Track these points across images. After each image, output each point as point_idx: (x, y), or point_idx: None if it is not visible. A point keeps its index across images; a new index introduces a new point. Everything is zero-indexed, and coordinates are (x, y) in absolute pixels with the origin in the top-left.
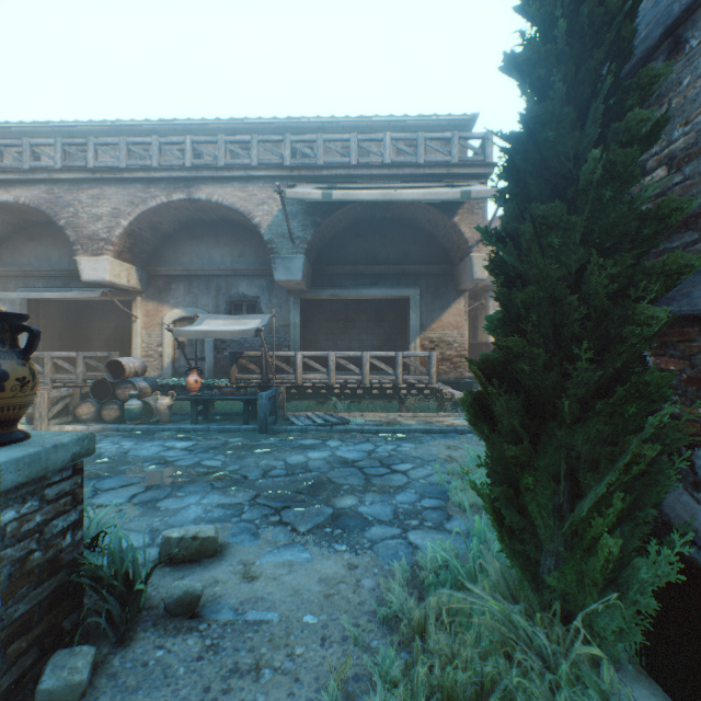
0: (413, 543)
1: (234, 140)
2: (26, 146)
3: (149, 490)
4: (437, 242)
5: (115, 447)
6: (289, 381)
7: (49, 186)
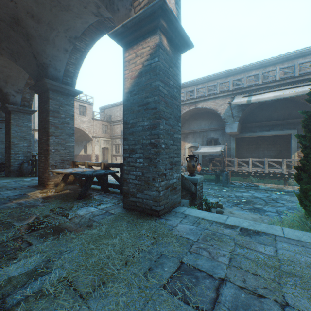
0: (282, 217)
1: (210, 85)
2: None
3: None
4: (308, 106)
5: None
6: (231, 169)
7: None
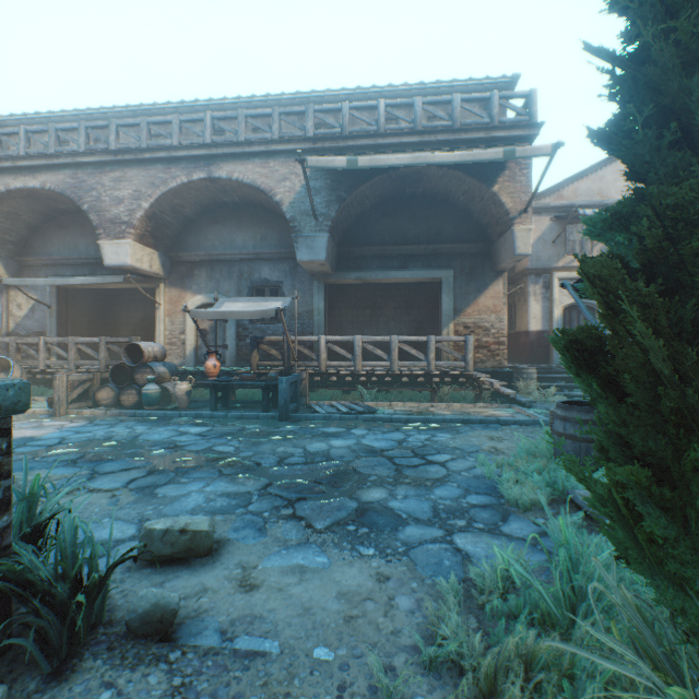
0: (462, 550)
1: (255, 114)
2: (52, 131)
3: (150, 474)
4: (472, 219)
5: (127, 431)
6: (312, 369)
7: (73, 171)
